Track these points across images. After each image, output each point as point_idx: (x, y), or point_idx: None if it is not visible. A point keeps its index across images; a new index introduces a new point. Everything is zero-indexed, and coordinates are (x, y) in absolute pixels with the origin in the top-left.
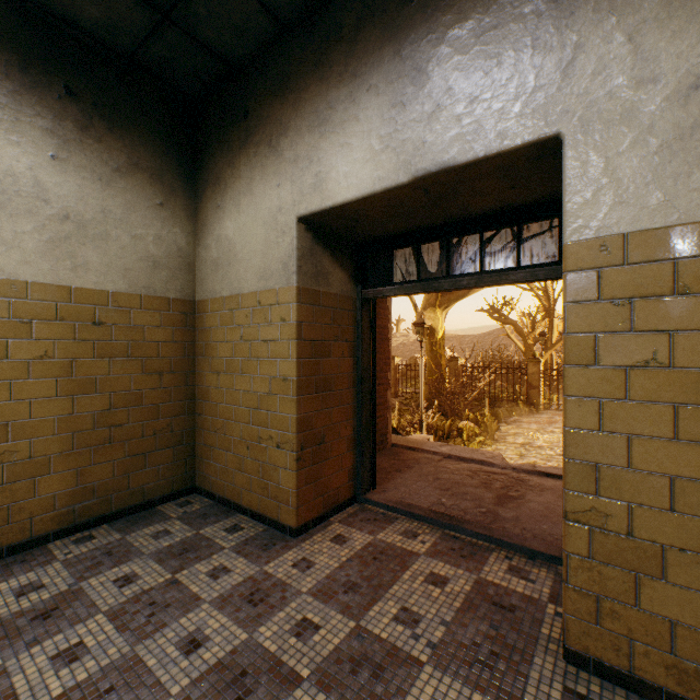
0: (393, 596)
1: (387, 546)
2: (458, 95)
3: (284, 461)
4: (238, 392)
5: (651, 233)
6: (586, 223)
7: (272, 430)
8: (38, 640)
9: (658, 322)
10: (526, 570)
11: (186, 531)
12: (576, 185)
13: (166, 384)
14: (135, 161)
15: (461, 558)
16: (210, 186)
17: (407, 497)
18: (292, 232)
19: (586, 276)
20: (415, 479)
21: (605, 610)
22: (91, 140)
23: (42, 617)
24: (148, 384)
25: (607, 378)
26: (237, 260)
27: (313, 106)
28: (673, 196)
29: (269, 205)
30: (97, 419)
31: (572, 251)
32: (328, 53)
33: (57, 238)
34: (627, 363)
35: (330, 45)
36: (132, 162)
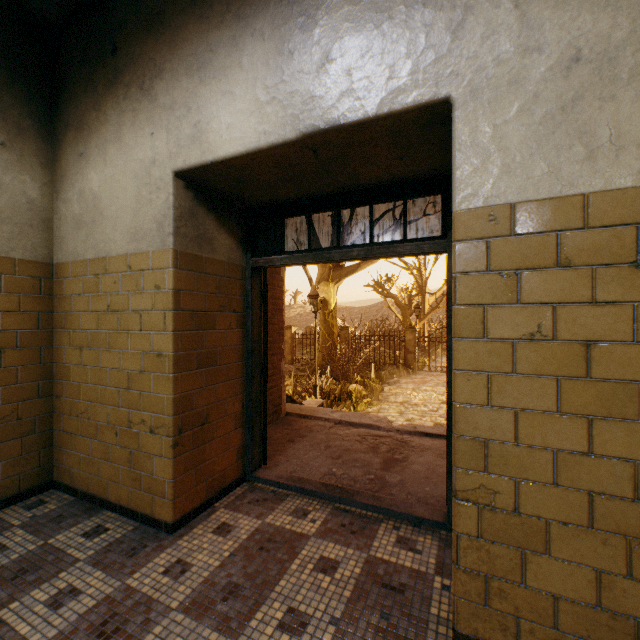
0: (279, 595)
1: (276, 530)
2: (349, 48)
3: (159, 447)
4: (105, 369)
5: (536, 204)
6: (476, 191)
7: (145, 413)
8: None
9: (543, 294)
10: (413, 539)
11: (29, 542)
12: (466, 151)
13: (10, 362)
14: None
15: (351, 534)
16: (71, 130)
17: (299, 469)
18: (168, 188)
19: (476, 246)
20: (307, 449)
21: (493, 590)
22: None
23: None
24: None
25: (495, 352)
26: (104, 218)
27: (192, 47)
28: (556, 167)
29: (141, 155)
30: None
31: (462, 219)
32: None
33: None
34: (514, 336)
35: None
36: None
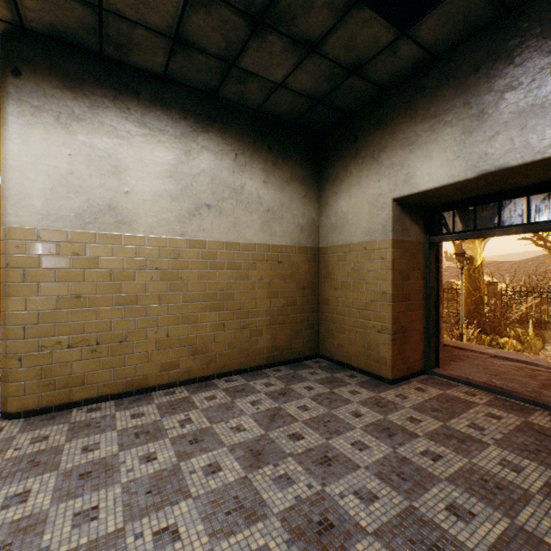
0: (463, 418)
1: (454, 397)
2: (511, 126)
3: (383, 340)
4: (350, 300)
5: None
6: None
7: (374, 322)
8: (286, 401)
9: None
10: None
11: (325, 373)
12: None
13: (306, 295)
14: (293, 175)
15: (510, 410)
16: (330, 182)
17: (463, 375)
18: (388, 207)
19: None
20: (467, 366)
21: None
22: (276, 169)
23: (281, 394)
24: (298, 294)
25: None
26: (349, 224)
27: (404, 134)
28: None
29: (372, 192)
30: (279, 311)
31: None
32: (415, 103)
33: (265, 221)
34: None
35: (416, 98)
36: (292, 176)
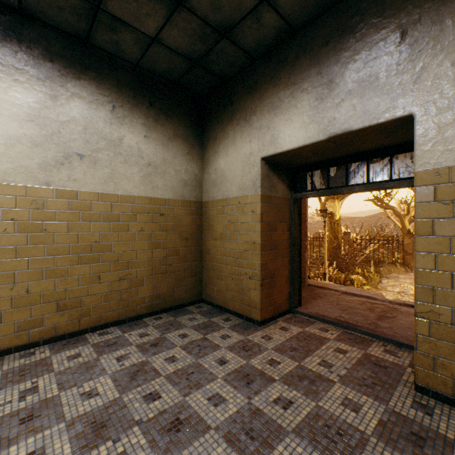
0: (316, 355)
1: (311, 334)
2: (354, 94)
3: (253, 285)
4: (227, 249)
5: None
6: (427, 161)
7: (247, 269)
8: (156, 353)
9: None
10: (395, 352)
11: (203, 318)
12: (422, 141)
13: (189, 245)
14: (176, 133)
15: (354, 343)
16: (211, 141)
17: (320, 312)
18: (258, 165)
19: (427, 188)
20: (324, 303)
21: (438, 364)
22: (159, 126)
23: (154, 345)
24: (182, 245)
25: (439, 242)
26: (226, 180)
27: (270, 99)
28: None
29: (245, 151)
30: (161, 261)
31: (419, 175)
32: (279, 71)
33: (146, 175)
34: (450, 234)
35: (280, 67)
36: (175, 133)
